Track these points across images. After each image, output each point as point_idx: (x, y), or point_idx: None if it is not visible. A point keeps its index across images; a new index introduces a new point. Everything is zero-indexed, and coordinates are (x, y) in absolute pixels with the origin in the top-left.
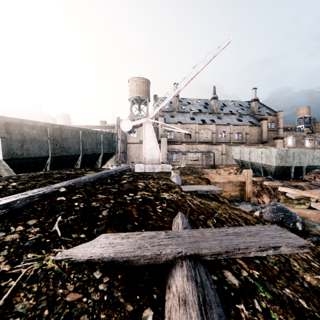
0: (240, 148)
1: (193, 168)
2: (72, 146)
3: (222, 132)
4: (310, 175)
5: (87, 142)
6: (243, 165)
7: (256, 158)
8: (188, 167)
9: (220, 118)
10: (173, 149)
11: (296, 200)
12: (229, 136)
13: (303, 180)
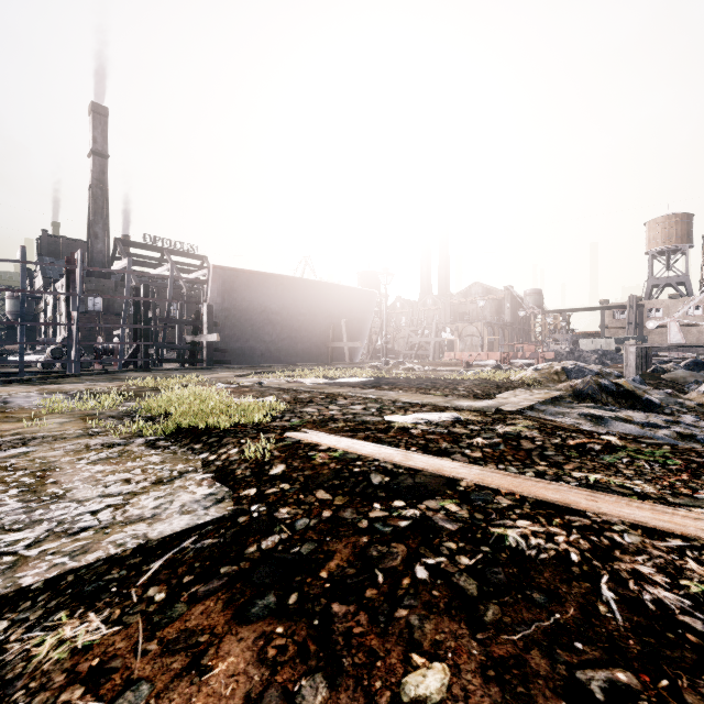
0: None
1: None
2: None
3: None
4: None
5: None
6: None
7: None
8: None
9: None
10: None
11: None
12: None
13: None
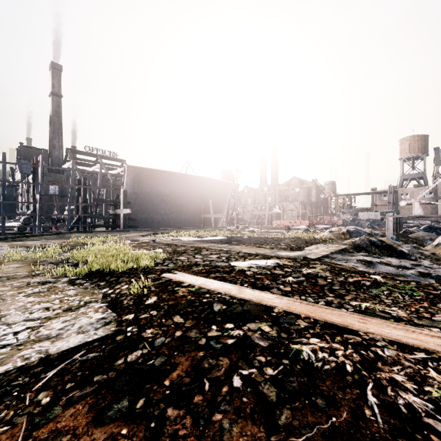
0: None
1: None
2: None
3: None
4: None
5: None
6: None
7: None
8: None
9: None
10: None
11: None
12: None
13: None
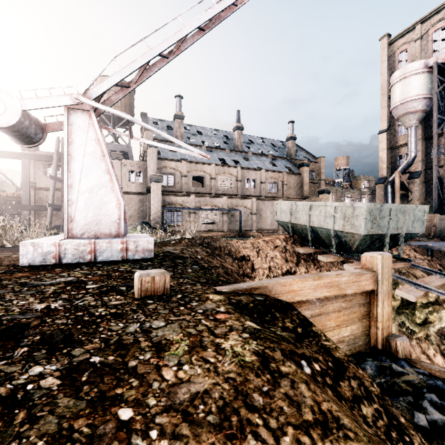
0: (291, 202)
1: (210, 239)
2: None
3: (251, 180)
4: None
5: None
6: (294, 231)
7: (323, 220)
8: (201, 237)
9: (247, 159)
10: (173, 204)
11: None
12: (260, 186)
13: (397, 258)
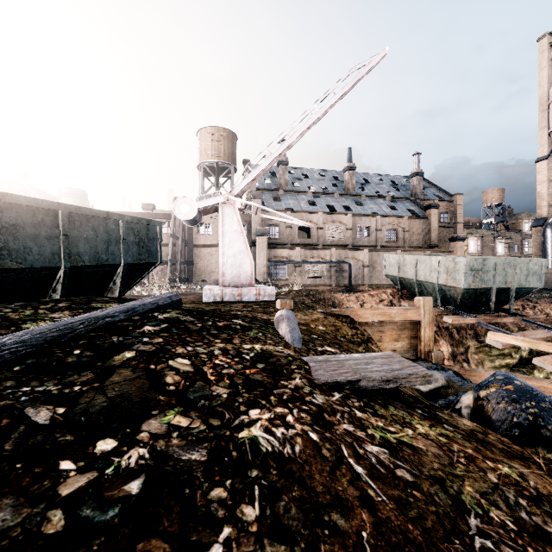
0: (399, 255)
1: (315, 292)
2: (36, 247)
3: (364, 227)
4: (515, 303)
5: (80, 238)
6: (403, 286)
7: (428, 274)
8: (307, 290)
9: (360, 203)
10: (278, 258)
11: (496, 349)
12: (375, 235)
13: (510, 313)
